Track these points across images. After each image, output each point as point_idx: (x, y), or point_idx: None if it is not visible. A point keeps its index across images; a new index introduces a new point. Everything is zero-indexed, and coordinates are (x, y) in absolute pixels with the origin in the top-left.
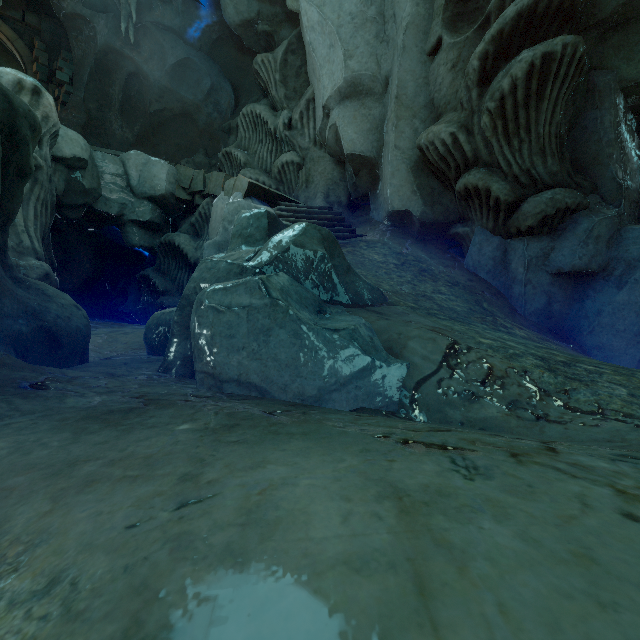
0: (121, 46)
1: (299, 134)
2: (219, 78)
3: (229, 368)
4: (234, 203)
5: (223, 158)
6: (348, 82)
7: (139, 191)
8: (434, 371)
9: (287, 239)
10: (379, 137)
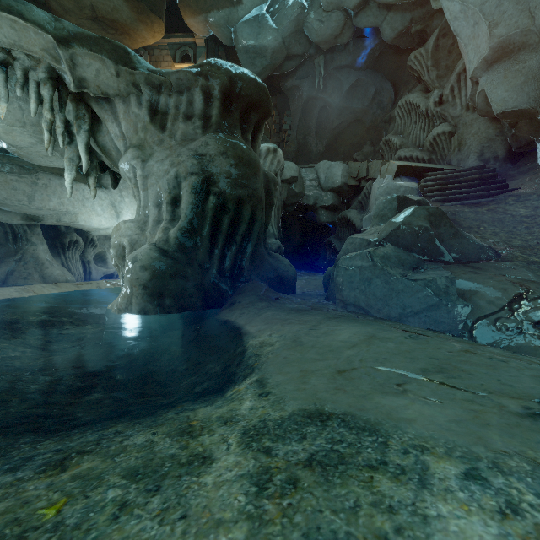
0: (315, 93)
1: (450, 106)
2: (381, 82)
3: (350, 298)
4: (383, 186)
5: (383, 145)
6: (494, 49)
7: (325, 187)
8: (494, 312)
9: (398, 221)
10: (537, 85)
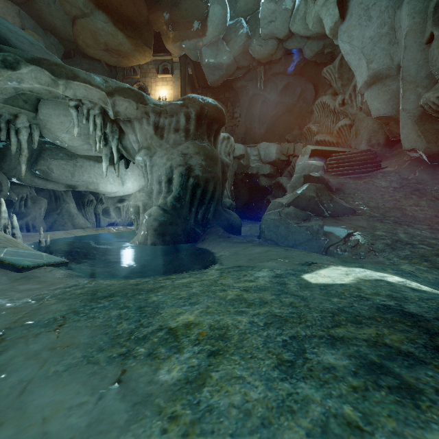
0: (258, 91)
1: (349, 106)
2: (305, 84)
3: (268, 236)
4: (301, 164)
5: (306, 131)
6: (371, 76)
7: (264, 161)
8: (337, 242)
9: (298, 192)
10: (397, 101)
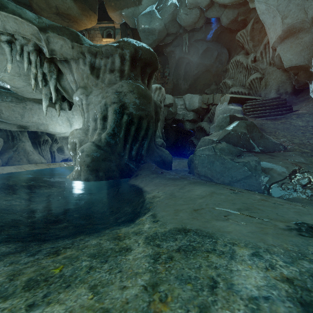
0: (183, 55)
1: (260, 62)
2: (221, 49)
3: (202, 172)
4: (222, 109)
5: (222, 85)
6: (285, 31)
7: (189, 109)
8: (281, 179)
9: (229, 129)
10: (309, 52)
